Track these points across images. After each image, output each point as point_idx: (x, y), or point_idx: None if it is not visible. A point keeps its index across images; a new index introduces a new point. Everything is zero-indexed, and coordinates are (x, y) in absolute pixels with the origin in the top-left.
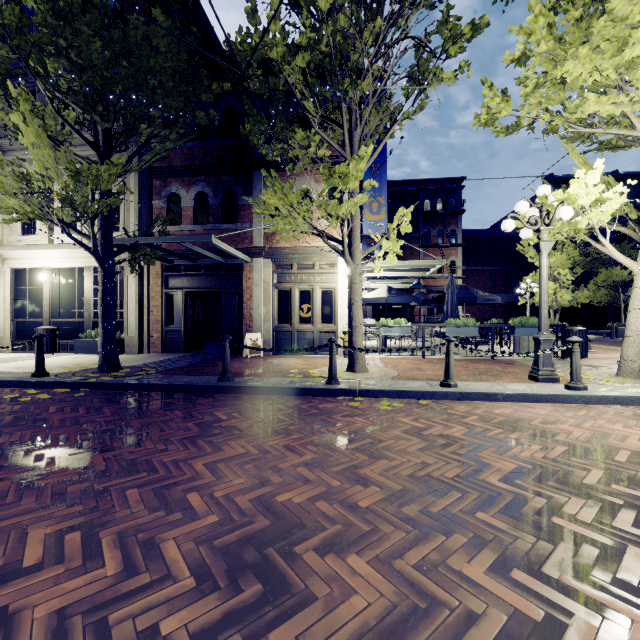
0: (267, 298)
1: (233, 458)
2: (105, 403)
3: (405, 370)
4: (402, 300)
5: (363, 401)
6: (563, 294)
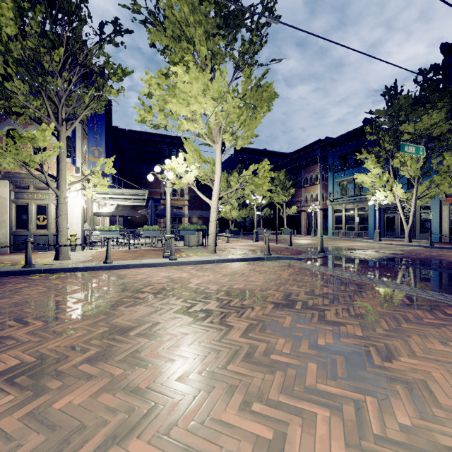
0: (4, 210)
1: None
2: None
3: (101, 257)
4: (124, 214)
5: (43, 275)
6: (234, 212)
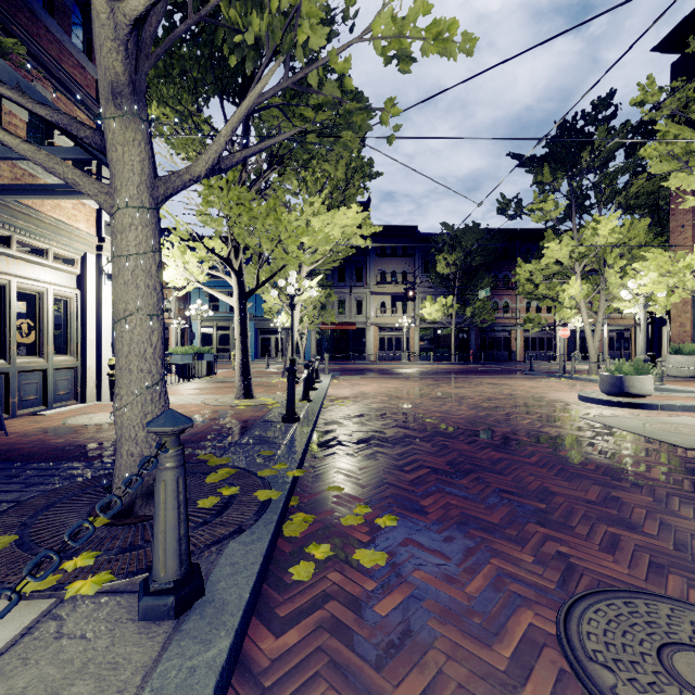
0: None
1: (446, 414)
2: (376, 459)
3: None
4: None
5: (333, 404)
6: None
